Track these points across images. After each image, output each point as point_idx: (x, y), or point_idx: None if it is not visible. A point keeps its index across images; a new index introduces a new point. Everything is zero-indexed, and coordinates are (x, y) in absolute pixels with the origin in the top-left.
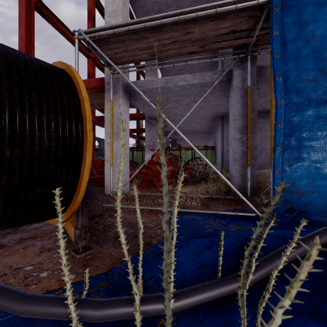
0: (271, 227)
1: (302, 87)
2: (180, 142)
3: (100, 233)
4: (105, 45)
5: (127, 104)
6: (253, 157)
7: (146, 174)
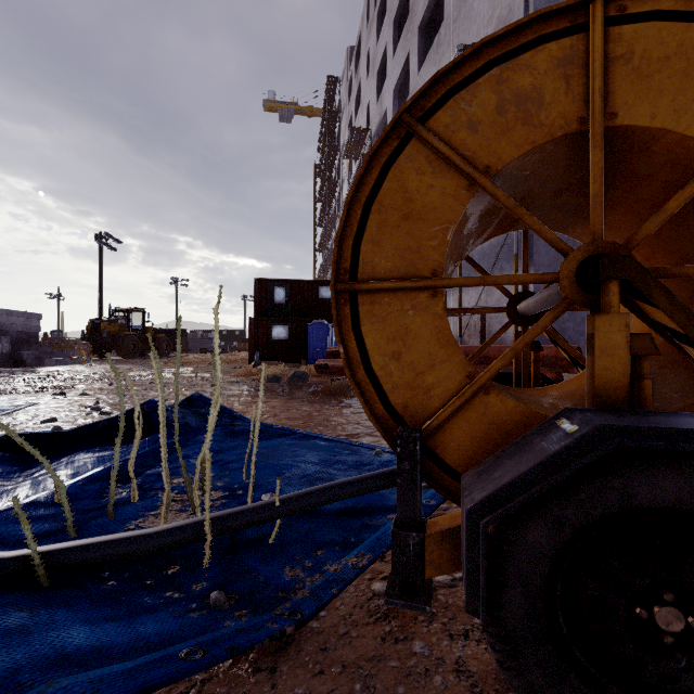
0: None
1: None
2: None
3: None
4: None
5: None
6: None
7: None
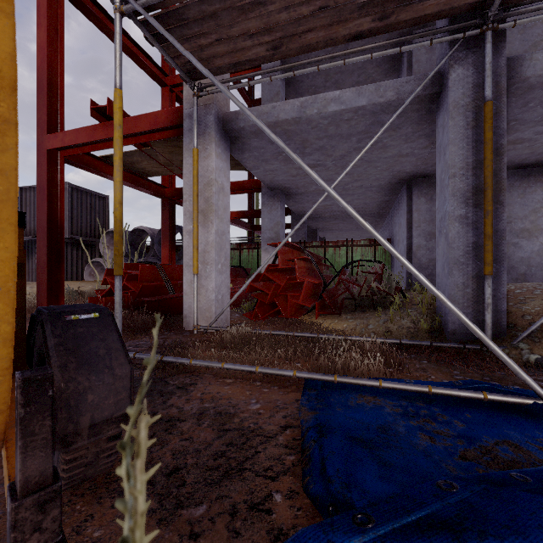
0: None
1: None
2: (324, 233)
3: None
4: (178, 30)
5: (227, 157)
6: (497, 257)
7: (263, 292)
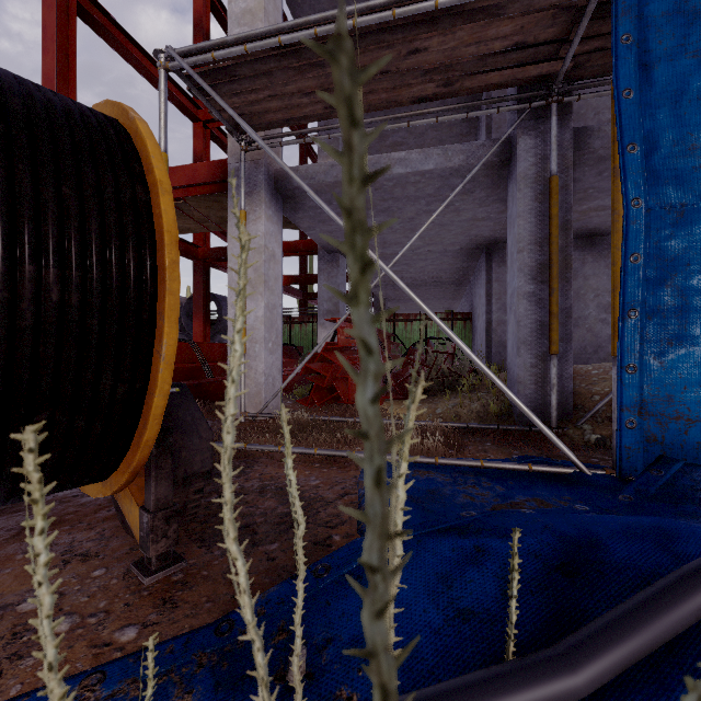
0: (619, 504)
1: (691, 167)
2: (394, 304)
3: (211, 515)
4: (227, 84)
5: (279, 219)
6: (564, 336)
7: (320, 375)
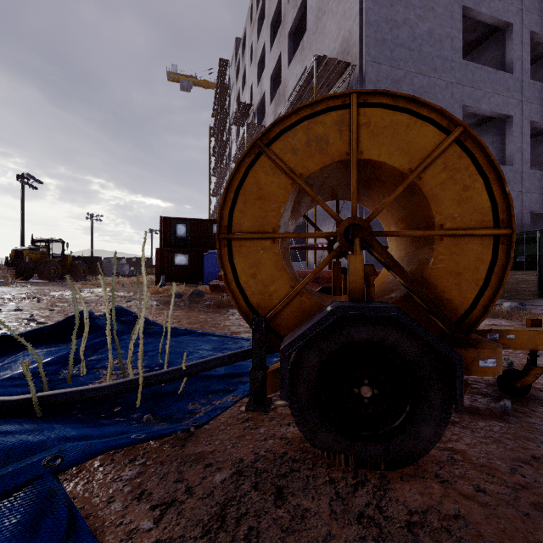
0: None
1: None
2: None
3: (347, 494)
4: None
5: None
6: None
7: None
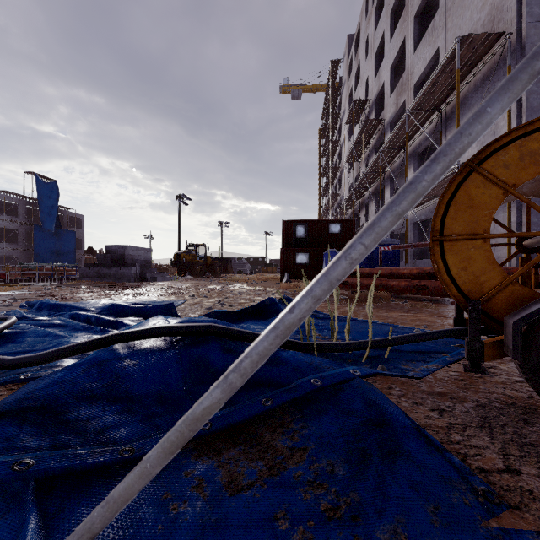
0: None
1: None
2: None
3: None
4: None
5: None
6: None
7: None
